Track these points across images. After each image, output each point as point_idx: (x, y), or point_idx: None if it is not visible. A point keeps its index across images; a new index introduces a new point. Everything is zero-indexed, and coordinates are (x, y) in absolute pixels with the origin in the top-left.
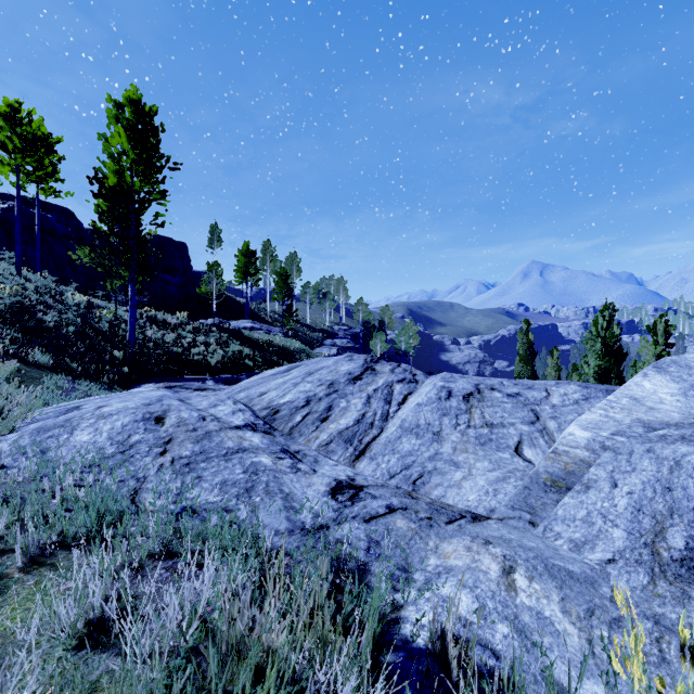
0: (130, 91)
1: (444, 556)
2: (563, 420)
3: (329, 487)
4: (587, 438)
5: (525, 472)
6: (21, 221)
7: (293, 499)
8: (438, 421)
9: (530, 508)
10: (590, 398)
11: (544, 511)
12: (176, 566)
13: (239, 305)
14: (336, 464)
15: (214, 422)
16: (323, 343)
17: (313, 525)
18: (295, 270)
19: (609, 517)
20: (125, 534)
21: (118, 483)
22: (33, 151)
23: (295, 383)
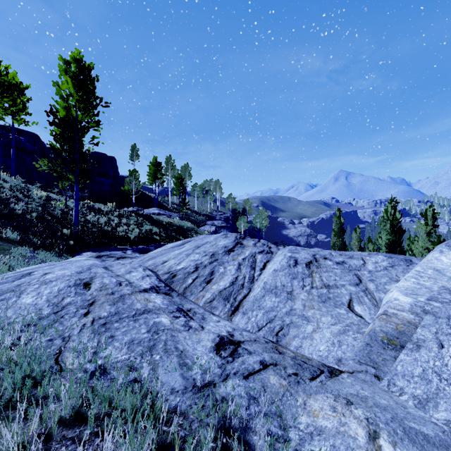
0: (75, 53)
1: (312, 414)
2: (378, 282)
3: (214, 343)
4: (409, 303)
5: (359, 326)
6: (2, 141)
7: (186, 356)
8: (290, 283)
9: (374, 362)
10: (395, 265)
11: (386, 366)
12: (82, 436)
13: (150, 198)
14: (218, 320)
15: (127, 286)
16: (206, 223)
17: (203, 382)
18: (187, 175)
19: (443, 376)
20: (44, 395)
21: (48, 341)
22: (8, 93)
23: (187, 254)
